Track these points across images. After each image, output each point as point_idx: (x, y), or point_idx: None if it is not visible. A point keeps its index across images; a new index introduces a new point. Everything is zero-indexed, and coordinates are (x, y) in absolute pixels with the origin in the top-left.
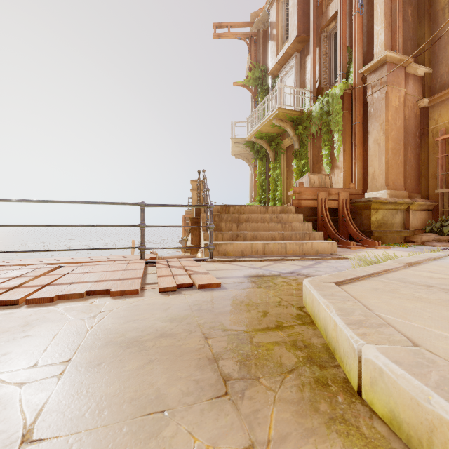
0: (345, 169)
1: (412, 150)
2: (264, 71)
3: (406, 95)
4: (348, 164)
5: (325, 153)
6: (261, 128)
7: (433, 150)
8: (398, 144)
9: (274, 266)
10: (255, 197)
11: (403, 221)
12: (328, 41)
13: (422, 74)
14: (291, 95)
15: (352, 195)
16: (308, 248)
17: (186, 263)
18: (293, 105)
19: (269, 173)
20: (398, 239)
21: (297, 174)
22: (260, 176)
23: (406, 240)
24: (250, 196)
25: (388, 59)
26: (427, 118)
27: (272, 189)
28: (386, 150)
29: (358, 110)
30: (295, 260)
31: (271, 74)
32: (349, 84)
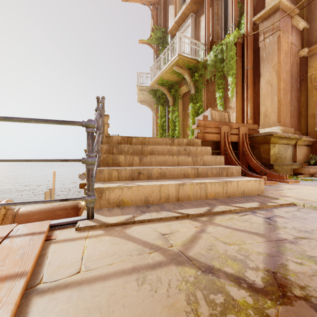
0: (237, 109)
1: (295, 93)
2: (164, 33)
3: (291, 44)
4: (239, 105)
5: (218, 95)
6: (162, 75)
7: (312, 94)
8: (287, 86)
9: (210, 239)
10: (157, 135)
11: (292, 155)
12: (220, 1)
13: (302, 28)
14: (187, 50)
15: (250, 130)
16: (233, 189)
17: (3, 253)
18: (191, 54)
19: (169, 115)
20: (289, 171)
21: (193, 115)
22: (161, 118)
23: (295, 172)
24: (152, 136)
25: (281, 5)
26: (306, 66)
27: (171, 129)
28: (278, 89)
29: (250, 56)
30: (228, 212)
31: (170, 32)
32: (241, 34)
